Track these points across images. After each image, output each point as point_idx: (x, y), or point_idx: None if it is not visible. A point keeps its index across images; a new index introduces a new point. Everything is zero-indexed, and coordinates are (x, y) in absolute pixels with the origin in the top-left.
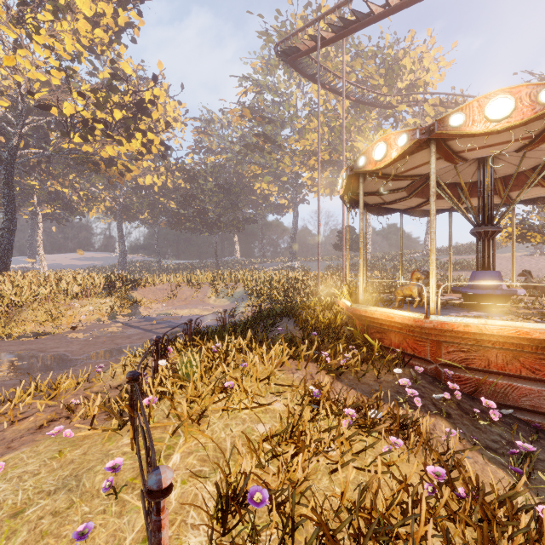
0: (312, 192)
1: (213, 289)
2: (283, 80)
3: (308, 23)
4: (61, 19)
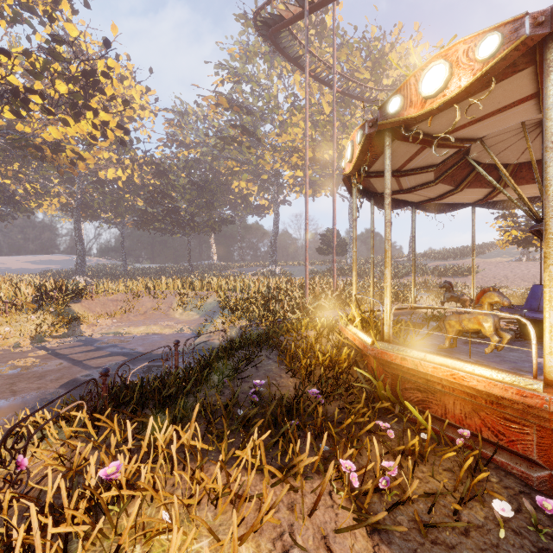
0: (294, 191)
1: (179, 299)
2: (264, 70)
3: None
4: None
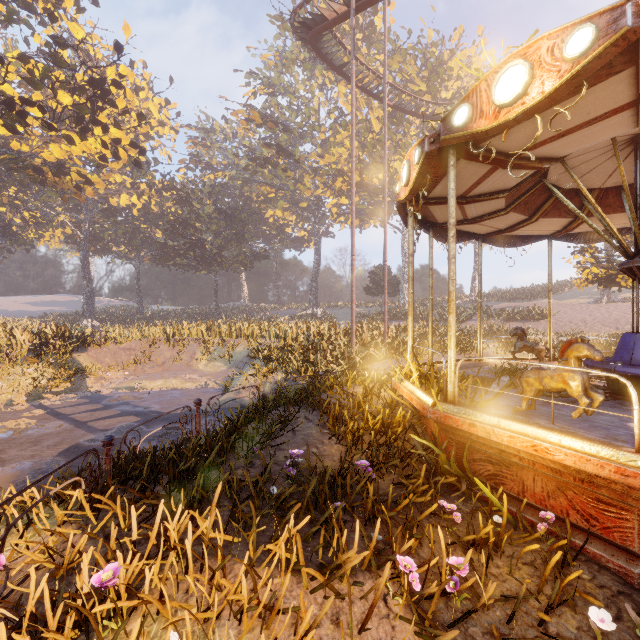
0: (338, 221)
1: (204, 347)
2: (303, 80)
3: None
4: None
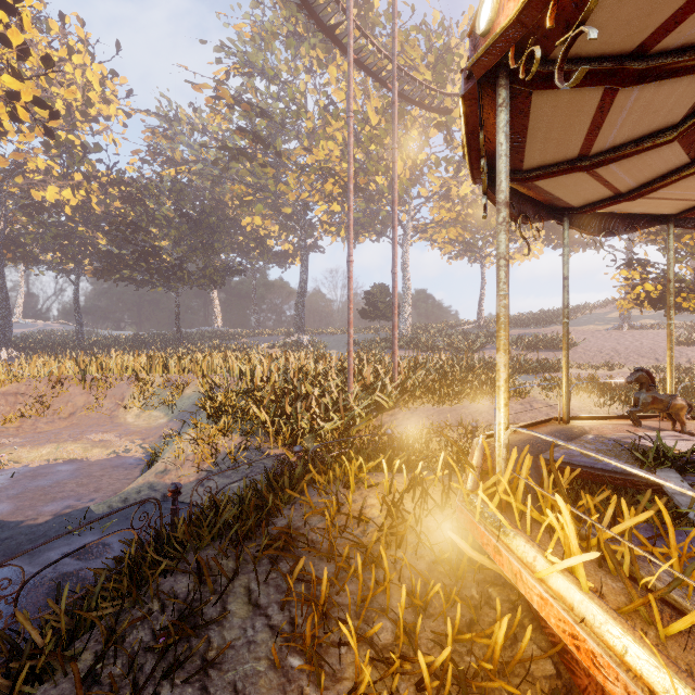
0: (328, 232)
1: (137, 389)
2: (286, 59)
3: None
4: None
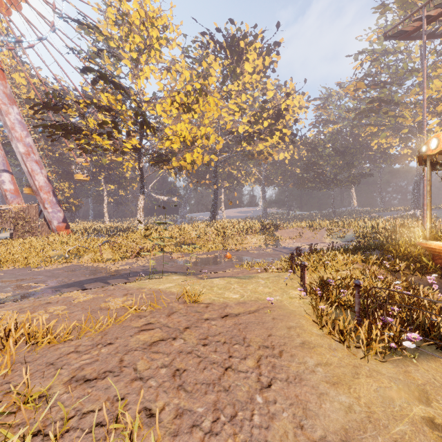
0: None
1: (328, 232)
2: None
3: (413, 12)
4: (237, 80)
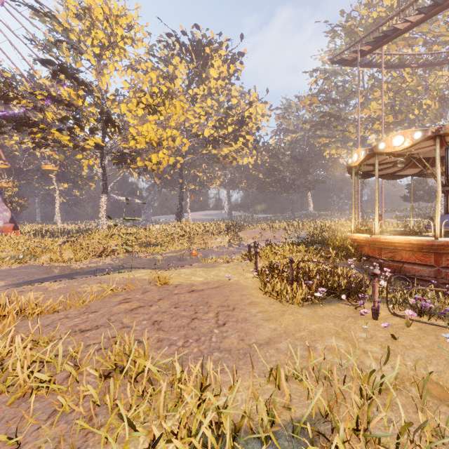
0: None
1: (286, 232)
2: None
3: (351, 45)
4: (203, 84)
